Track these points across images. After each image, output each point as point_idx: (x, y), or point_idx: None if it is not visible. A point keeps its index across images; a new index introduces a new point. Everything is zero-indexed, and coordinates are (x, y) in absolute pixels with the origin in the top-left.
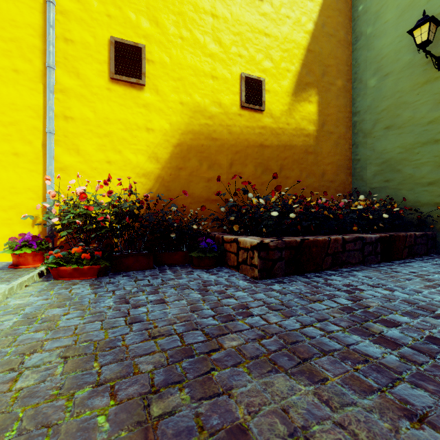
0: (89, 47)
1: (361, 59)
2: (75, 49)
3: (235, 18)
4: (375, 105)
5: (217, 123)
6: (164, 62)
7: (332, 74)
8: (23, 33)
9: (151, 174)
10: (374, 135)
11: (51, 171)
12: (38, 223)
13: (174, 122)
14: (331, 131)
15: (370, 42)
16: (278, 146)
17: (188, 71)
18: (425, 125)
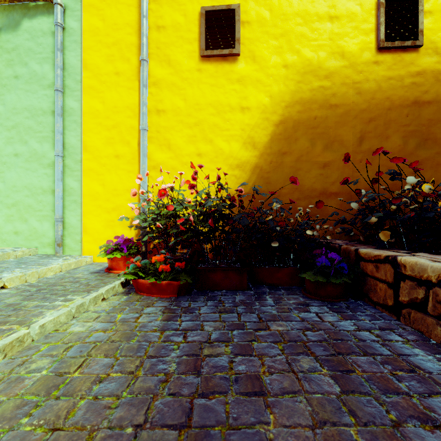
0: (179, 29)
1: None
2: (166, 35)
3: None
4: None
5: (338, 82)
6: (263, 19)
7: None
8: (123, 34)
9: (246, 165)
10: None
11: (144, 170)
12: (130, 225)
13: (275, 93)
14: None
15: None
16: None
17: (294, 21)
18: None
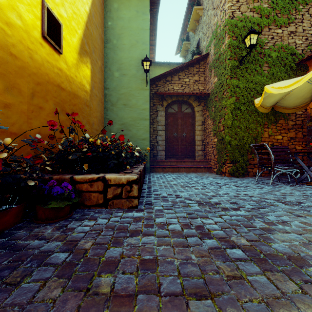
0: None
1: (110, 56)
2: None
3: None
4: (118, 89)
5: (17, 37)
6: None
7: (97, 54)
8: None
9: None
10: (118, 106)
11: None
12: None
13: None
14: (96, 94)
15: (116, 49)
16: (70, 92)
17: None
18: (142, 110)
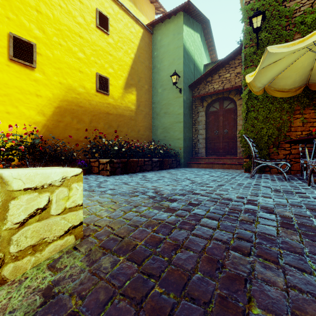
0: None
1: (155, 78)
2: None
3: (93, 41)
4: (161, 101)
5: (82, 98)
6: (49, 56)
7: (143, 82)
8: None
9: (40, 123)
10: (160, 115)
11: None
12: None
13: (55, 93)
14: (143, 110)
15: (159, 71)
16: (117, 114)
17: (64, 65)
18: (177, 115)
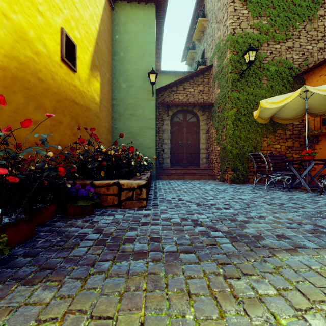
0: None
1: (117, 68)
2: None
3: None
4: (126, 99)
5: (43, 63)
6: None
7: (105, 67)
8: None
9: None
10: (125, 116)
11: None
12: None
13: None
14: (105, 105)
15: (123, 61)
16: (83, 105)
17: None
18: (148, 120)
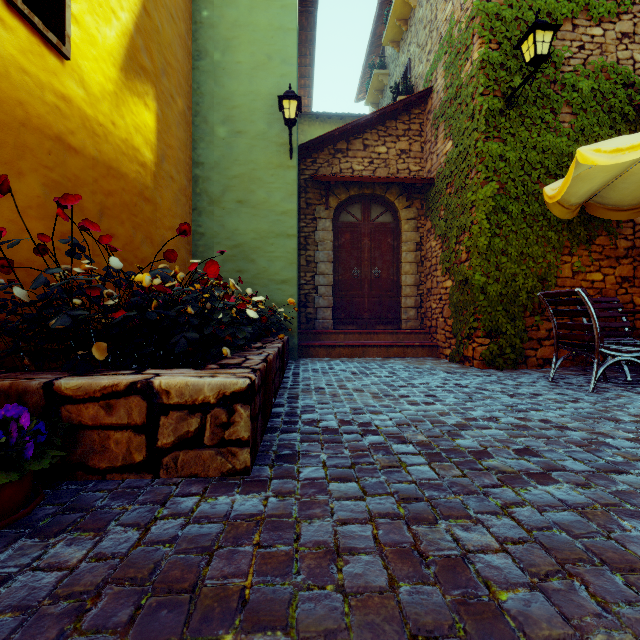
0: None
1: (206, 89)
2: None
3: None
4: (226, 165)
5: None
6: None
7: (173, 82)
8: None
9: None
10: (224, 206)
11: None
12: None
13: None
14: (172, 176)
15: (219, 74)
16: (97, 160)
17: None
18: (280, 214)
